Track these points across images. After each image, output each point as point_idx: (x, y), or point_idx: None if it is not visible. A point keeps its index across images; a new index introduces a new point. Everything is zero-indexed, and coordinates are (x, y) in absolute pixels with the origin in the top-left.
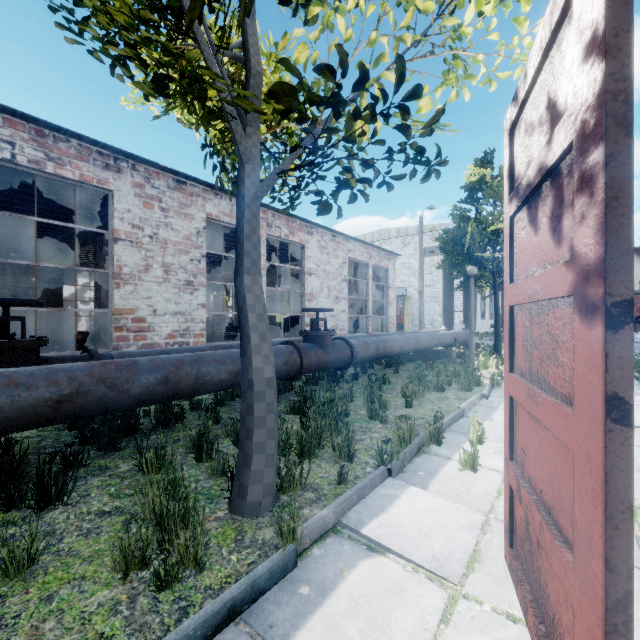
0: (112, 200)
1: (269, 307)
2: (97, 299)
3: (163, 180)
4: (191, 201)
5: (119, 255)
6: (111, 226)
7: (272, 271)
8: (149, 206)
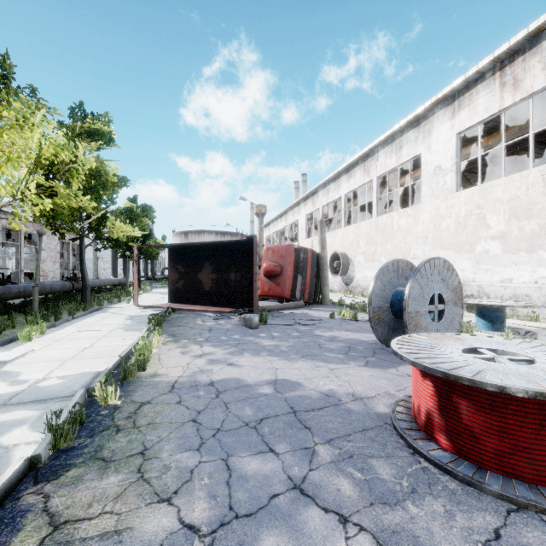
0: None
1: None
2: None
3: None
4: None
5: None
6: None
7: None
8: None
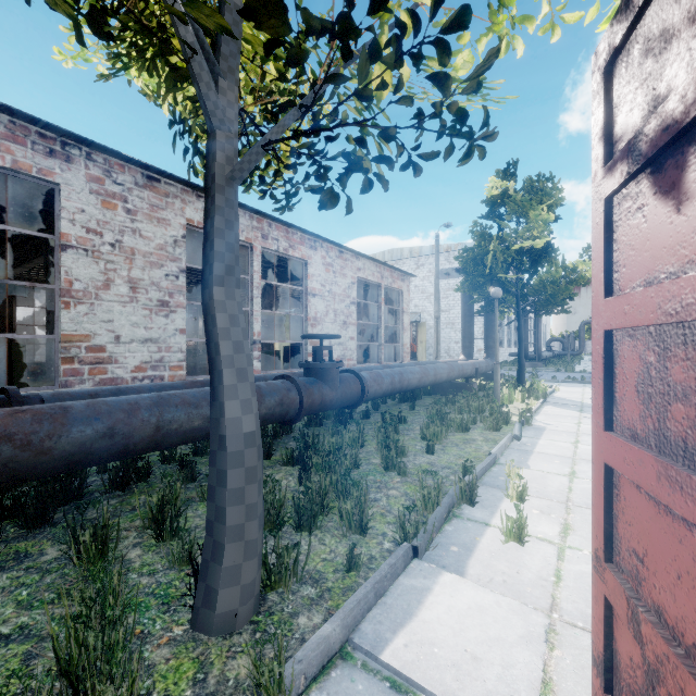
0: (59, 196)
1: (266, 333)
2: (49, 323)
3: (129, 175)
4: (166, 203)
5: (68, 266)
6: (58, 229)
7: (270, 292)
8: (110, 206)
